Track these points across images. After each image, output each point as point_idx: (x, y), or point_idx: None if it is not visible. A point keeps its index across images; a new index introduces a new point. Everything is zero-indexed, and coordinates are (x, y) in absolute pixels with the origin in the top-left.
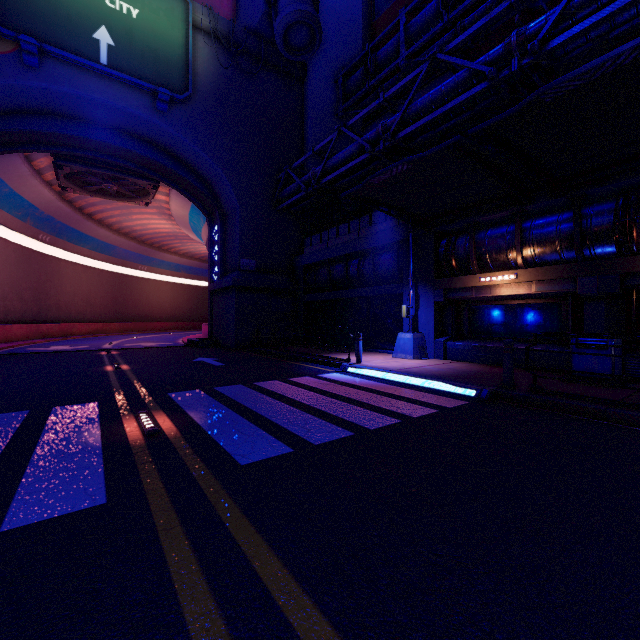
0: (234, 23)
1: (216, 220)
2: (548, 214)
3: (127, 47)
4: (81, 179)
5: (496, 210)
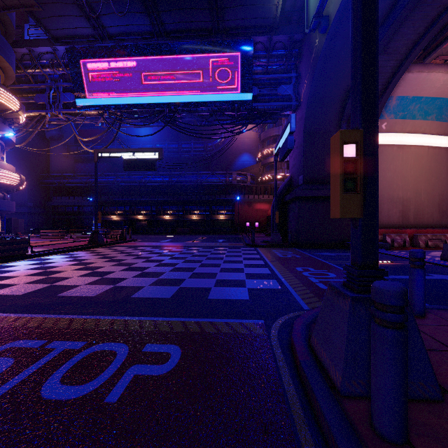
0: None
1: None
2: (121, 206)
3: None
4: None
5: (113, 204)
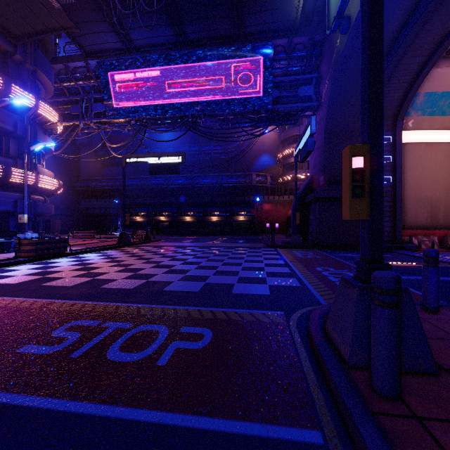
0: None
1: None
2: (145, 208)
3: None
4: None
5: (137, 206)
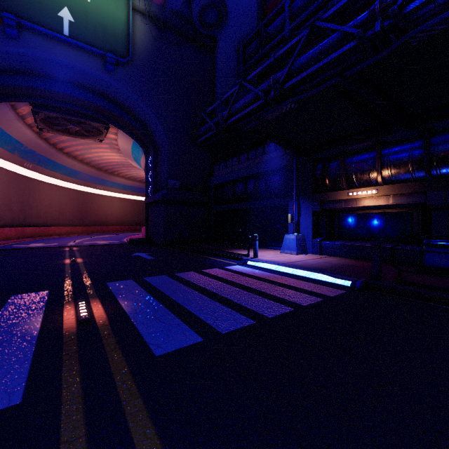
0: (163, 7)
1: (150, 152)
2: (402, 143)
3: (83, 23)
4: (53, 122)
5: (361, 141)
